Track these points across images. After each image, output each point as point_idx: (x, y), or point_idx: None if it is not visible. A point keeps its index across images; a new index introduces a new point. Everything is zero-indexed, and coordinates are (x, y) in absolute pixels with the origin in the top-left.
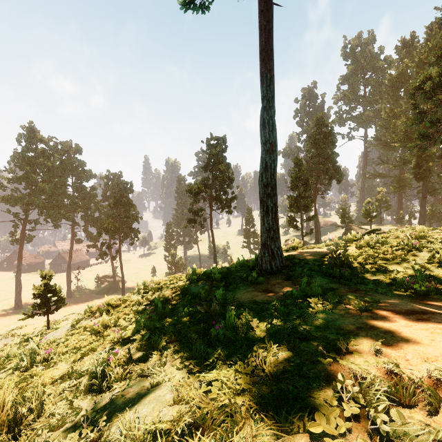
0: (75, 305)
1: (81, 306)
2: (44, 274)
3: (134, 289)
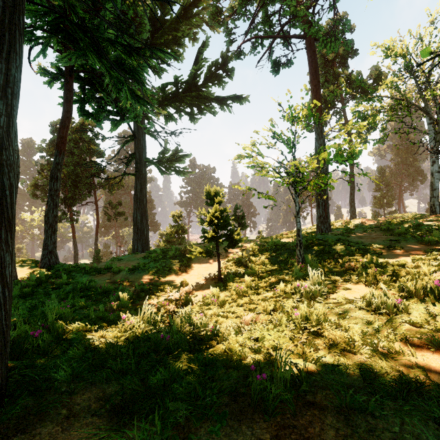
0: None
1: None
2: (260, 231)
3: None
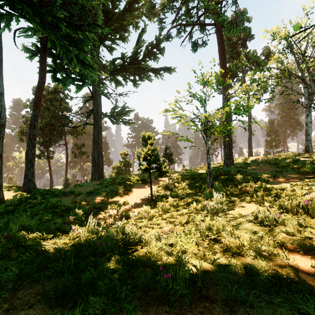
0: None
1: None
2: (184, 165)
3: None
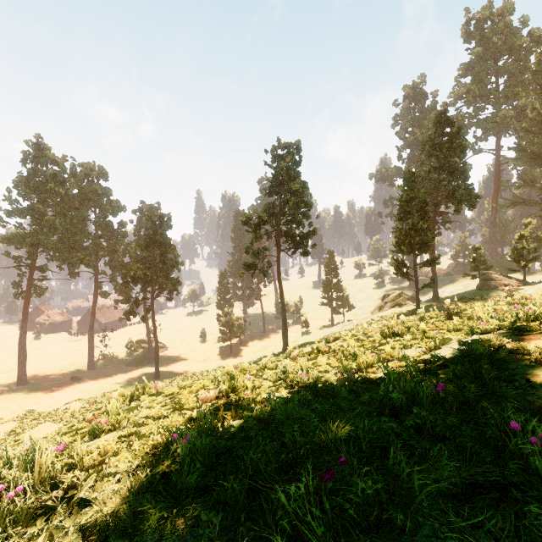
0: (95, 381)
1: (101, 384)
2: None
3: (175, 360)
